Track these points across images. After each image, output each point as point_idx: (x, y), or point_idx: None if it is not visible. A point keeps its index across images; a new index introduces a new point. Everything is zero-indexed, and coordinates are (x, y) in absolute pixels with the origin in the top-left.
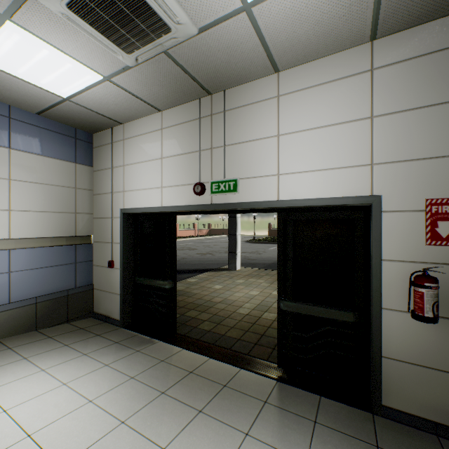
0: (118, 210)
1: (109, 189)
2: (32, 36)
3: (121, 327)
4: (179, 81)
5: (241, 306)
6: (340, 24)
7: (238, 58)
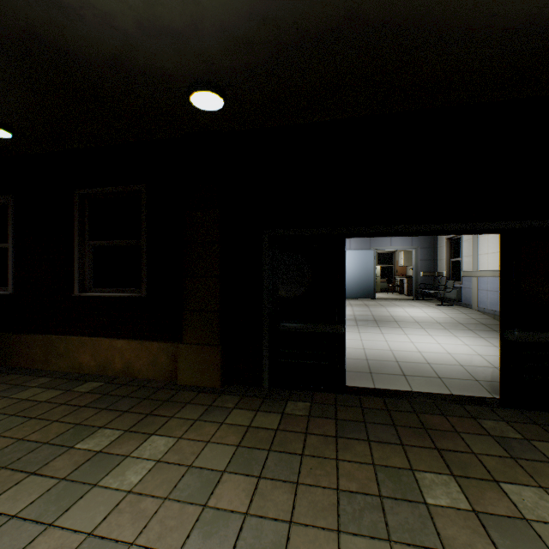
0: None
1: None
2: None
3: None
4: None
5: None
6: None
7: None
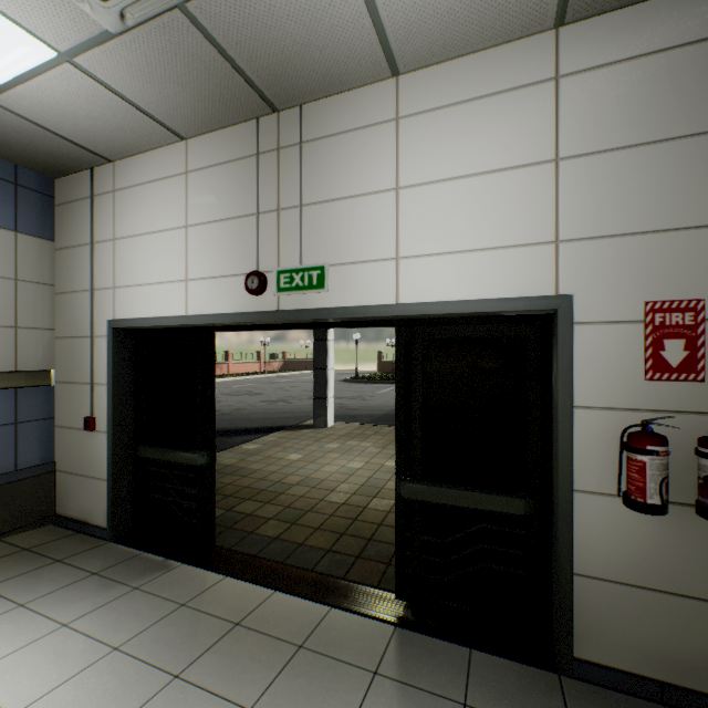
0: (103, 323)
1: (87, 282)
2: None
3: (109, 540)
4: (215, 78)
5: (334, 490)
6: None
7: (325, 38)
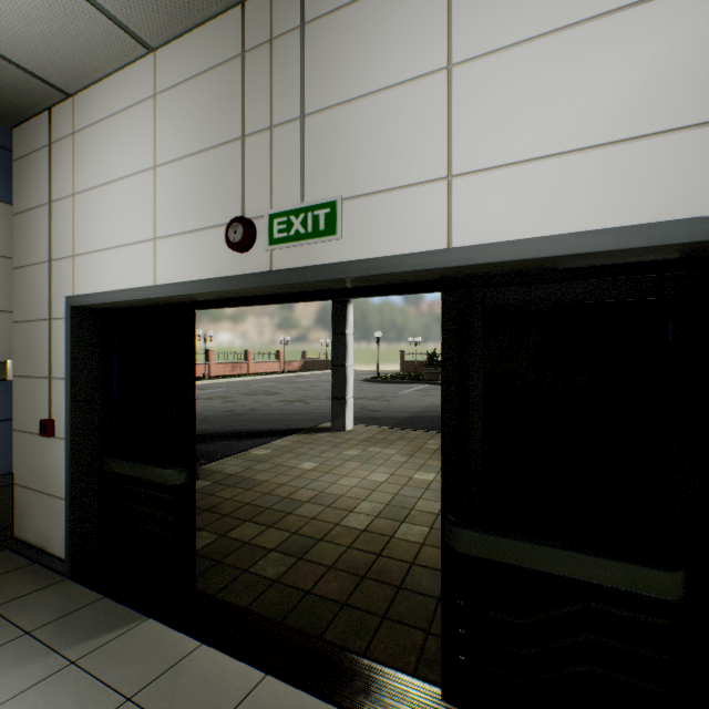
0: (62, 301)
1: (45, 252)
2: None
3: (67, 576)
4: None
5: (353, 510)
6: None
7: None
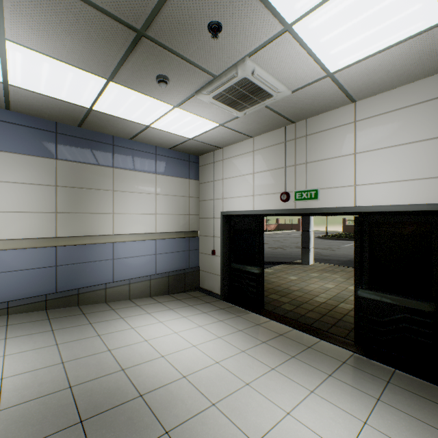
0: (218, 213)
1: (211, 196)
2: (186, 112)
3: (221, 299)
4: (271, 119)
5: (317, 296)
6: (412, 68)
7: (320, 100)
